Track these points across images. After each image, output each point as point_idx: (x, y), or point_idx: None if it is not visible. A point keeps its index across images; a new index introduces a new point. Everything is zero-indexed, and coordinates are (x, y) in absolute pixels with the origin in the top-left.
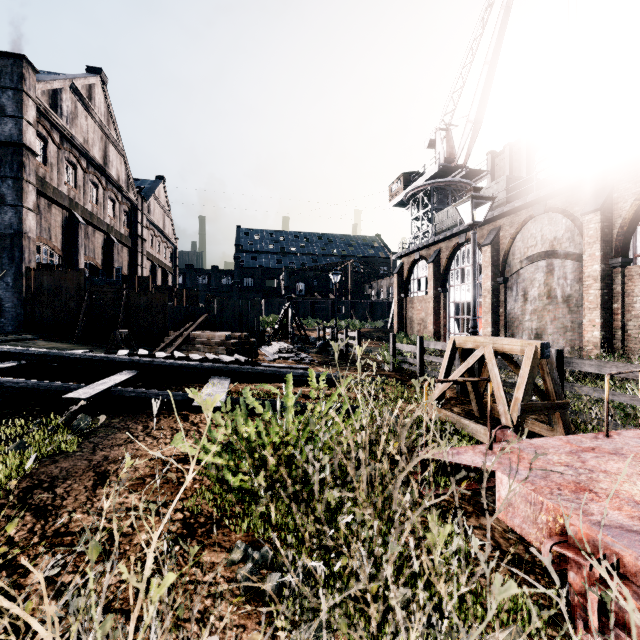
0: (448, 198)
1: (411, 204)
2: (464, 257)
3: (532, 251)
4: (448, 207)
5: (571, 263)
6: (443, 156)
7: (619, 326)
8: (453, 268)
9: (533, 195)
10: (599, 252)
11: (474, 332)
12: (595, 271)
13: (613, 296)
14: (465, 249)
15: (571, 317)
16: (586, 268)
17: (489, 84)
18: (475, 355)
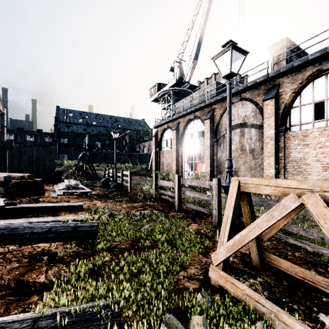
0: (180, 99)
1: (161, 100)
2: (193, 127)
3: (232, 123)
4: (183, 99)
5: (254, 130)
6: (178, 76)
7: (283, 166)
8: (186, 133)
9: (235, 89)
10: (273, 123)
11: (230, 171)
12: (271, 134)
13: (279, 149)
14: (193, 122)
15: (254, 161)
16: (266, 132)
17: (201, 40)
18: (283, 205)
